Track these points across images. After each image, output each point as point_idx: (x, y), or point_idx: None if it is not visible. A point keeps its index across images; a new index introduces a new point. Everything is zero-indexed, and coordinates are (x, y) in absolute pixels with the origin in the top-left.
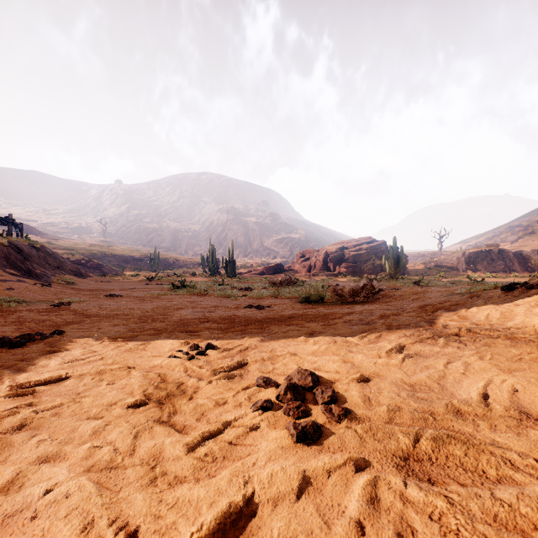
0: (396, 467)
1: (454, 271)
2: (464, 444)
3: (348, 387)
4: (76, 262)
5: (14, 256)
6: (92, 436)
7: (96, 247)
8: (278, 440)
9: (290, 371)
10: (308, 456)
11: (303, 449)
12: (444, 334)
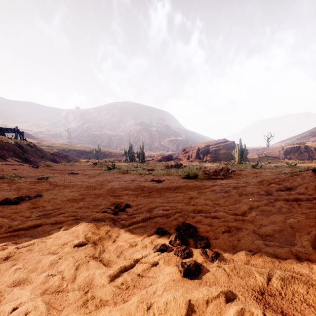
0: (256, 300)
1: (276, 159)
2: (305, 284)
3: (217, 236)
4: (53, 154)
5: (18, 151)
6: (49, 267)
7: (64, 145)
8: (171, 275)
9: (178, 223)
10: (191, 288)
11: (188, 282)
12: (277, 200)
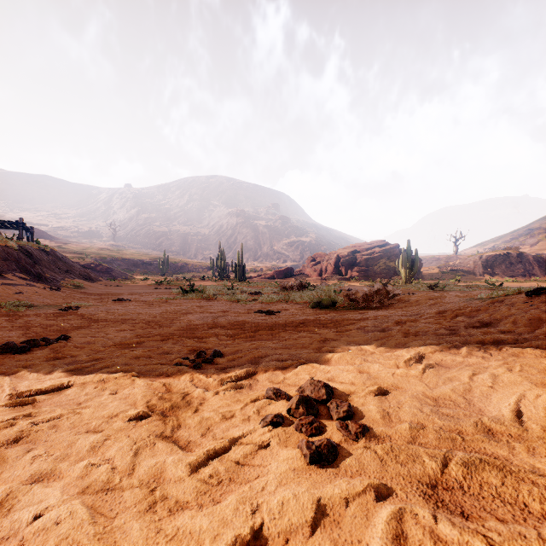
0: (423, 496)
1: (470, 275)
2: (500, 471)
3: (365, 401)
4: (86, 266)
5: (24, 260)
6: (89, 452)
7: (105, 251)
8: (290, 461)
9: (302, 381)
10: (322, 481)
11: (317, 471)
12: (466, 343)
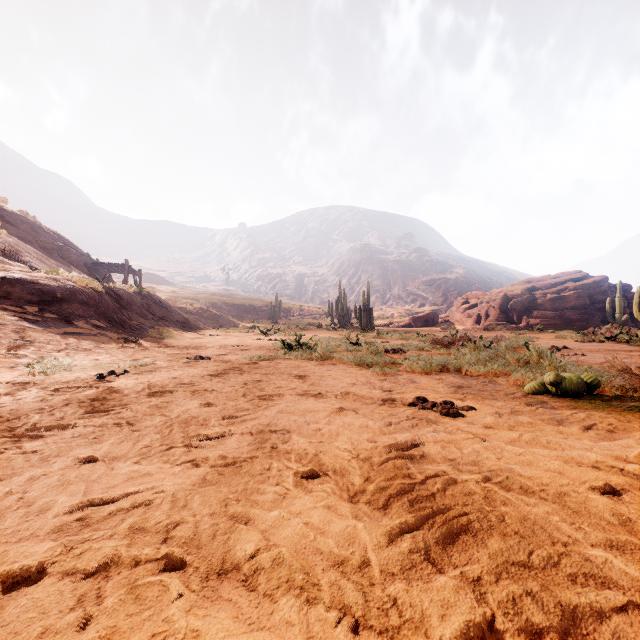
0: None
1: None
2: None
3: None
4: (193, 312)
5: (106, 304)
6: None
7: (217, 296)
8: None
9: None
10: None
11: None
12: None
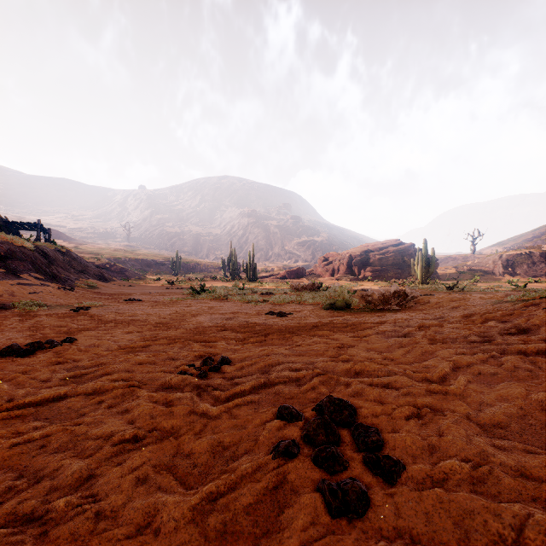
0: None
1: (490, 275)
2: None
3: (395, 425)
4: (101, 266)
5: (40, 261)
6: (71, 484)
7: (120, 251)
8: (308, 511)
9: (318, 396)
10: (352, 544)
11: (343, 528)
12: (504, 353)
